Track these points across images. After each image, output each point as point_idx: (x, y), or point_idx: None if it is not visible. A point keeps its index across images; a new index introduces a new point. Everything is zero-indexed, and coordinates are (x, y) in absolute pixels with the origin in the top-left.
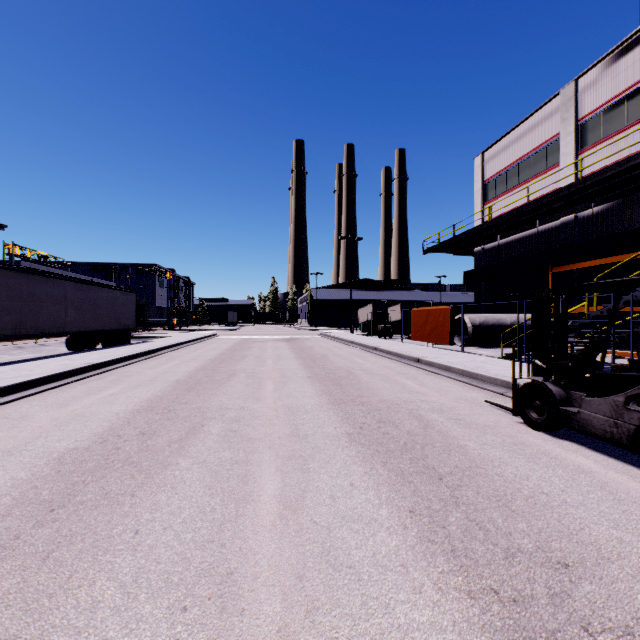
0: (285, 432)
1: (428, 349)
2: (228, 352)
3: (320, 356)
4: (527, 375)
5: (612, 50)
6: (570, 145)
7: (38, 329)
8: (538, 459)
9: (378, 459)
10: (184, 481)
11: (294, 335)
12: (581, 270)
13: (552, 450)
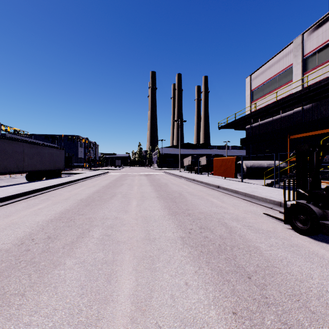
0: (141, 236)
1: (223, 180)
2: (113, 182)
3: (164, 184)
4: (293, 198)
5: (323, 17)
6: (299, 69)
7: (7, 169)
8: (312, 259)
9: (203, 259)
10: (65, 280)
11: (150, 172)
12: (305, 137)
13: (318, 251)
